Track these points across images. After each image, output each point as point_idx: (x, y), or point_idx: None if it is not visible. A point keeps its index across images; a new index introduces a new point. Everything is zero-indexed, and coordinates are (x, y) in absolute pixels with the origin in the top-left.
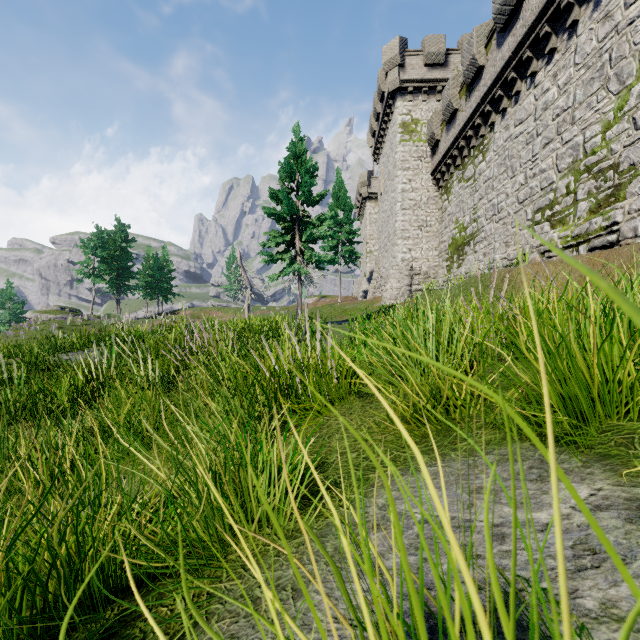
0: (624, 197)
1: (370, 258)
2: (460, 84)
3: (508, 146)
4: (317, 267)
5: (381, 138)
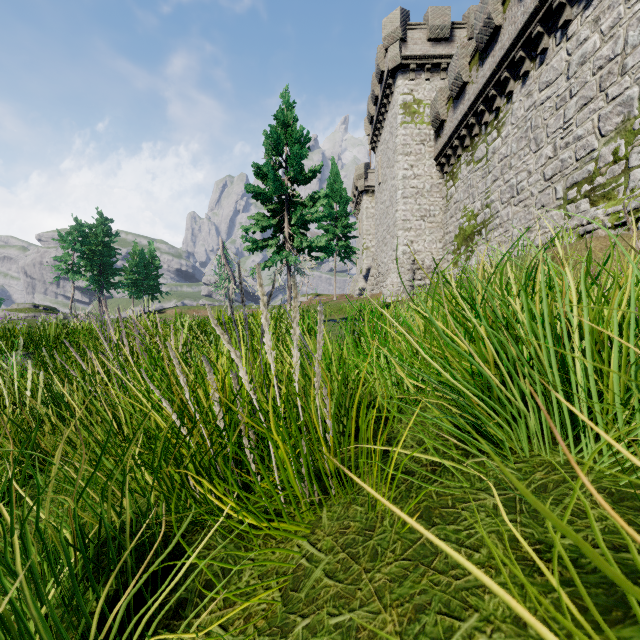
0: None
1: (367, 254)
2: (470, 54)
3: (531, 115)
4: (309, 256)
5: (379, 124)
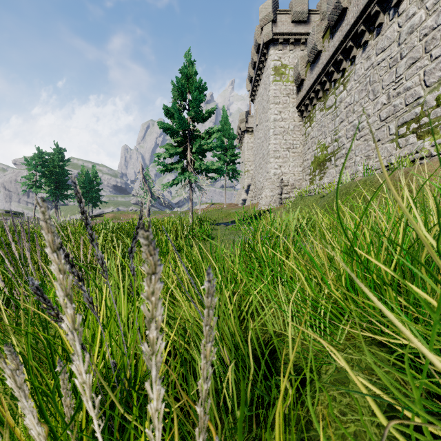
0: None
1: (247, 175)
2: (323, 30)
3: (369, 73)
4: (206, 176)
5: (257, 82)
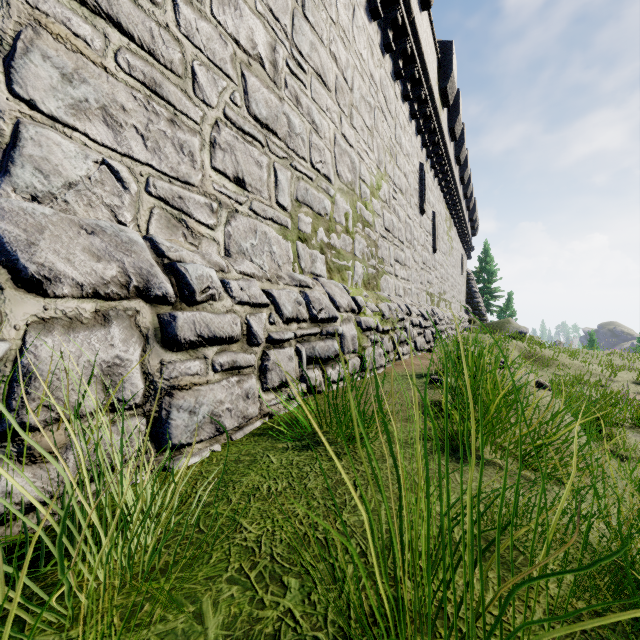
0: (380, 288)
1: None
2: None
3: None
4: None
5: None
